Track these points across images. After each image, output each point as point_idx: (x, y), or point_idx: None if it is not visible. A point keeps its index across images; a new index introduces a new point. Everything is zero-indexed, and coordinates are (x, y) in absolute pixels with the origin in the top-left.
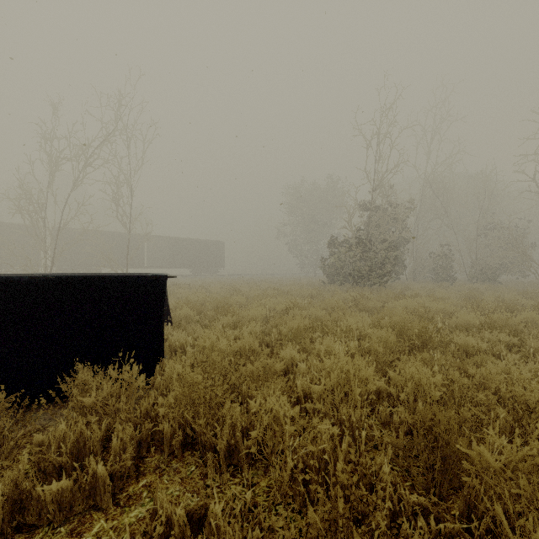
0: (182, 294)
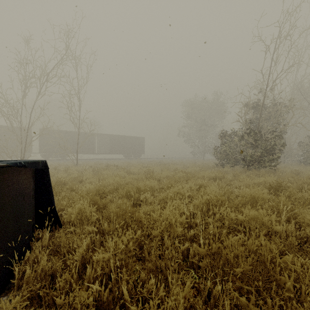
0: (104, 175)
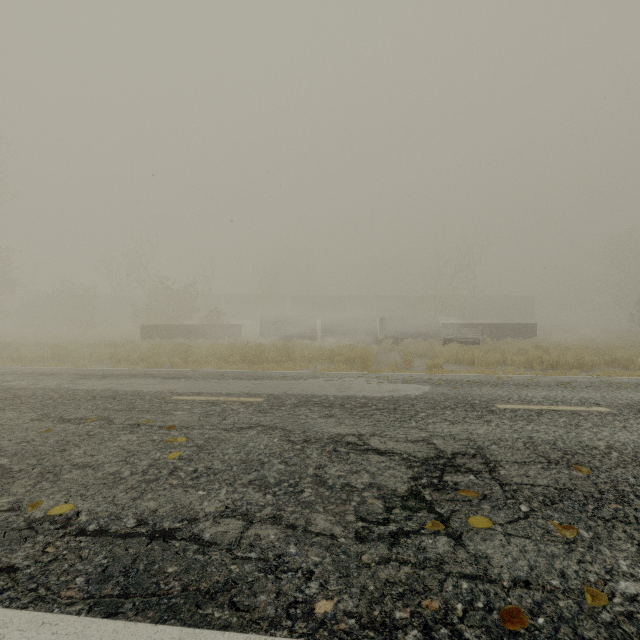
0: None
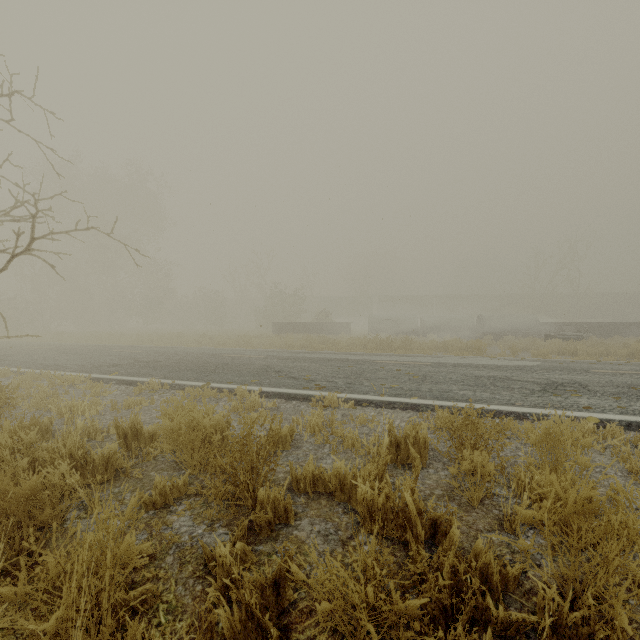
0: None
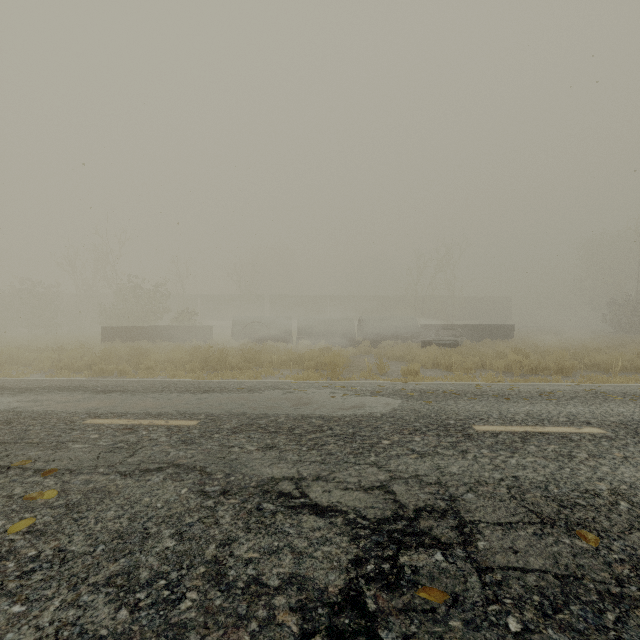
0: None
